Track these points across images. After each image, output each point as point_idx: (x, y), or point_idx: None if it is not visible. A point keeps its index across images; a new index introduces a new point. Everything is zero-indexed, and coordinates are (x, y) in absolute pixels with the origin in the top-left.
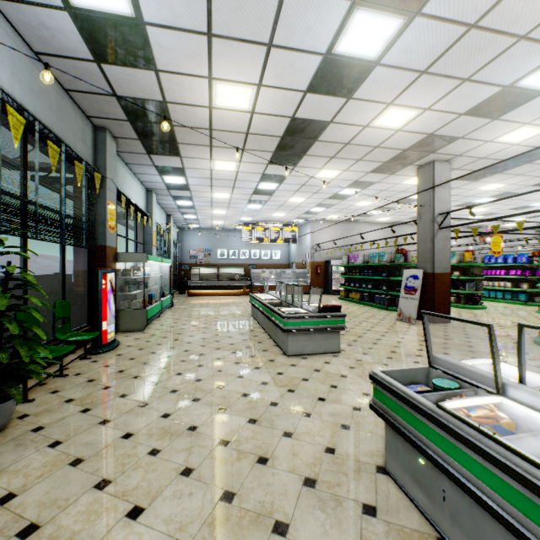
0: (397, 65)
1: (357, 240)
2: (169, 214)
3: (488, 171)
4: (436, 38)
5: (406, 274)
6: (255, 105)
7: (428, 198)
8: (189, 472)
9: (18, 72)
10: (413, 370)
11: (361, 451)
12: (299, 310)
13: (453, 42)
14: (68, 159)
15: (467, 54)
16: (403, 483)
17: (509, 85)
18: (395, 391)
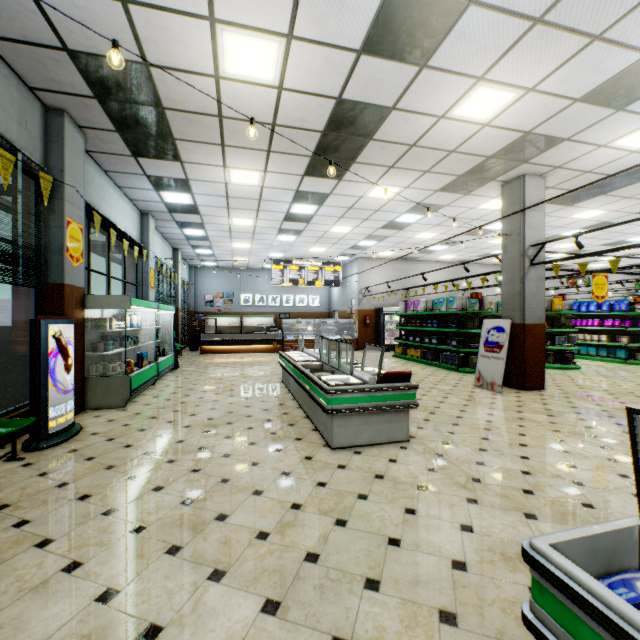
0: (502, 4)
1: (415, 283)
2: (175, 248)
3: (589, 192)
4: None
5: (486, 325)
6: (283, 74)
7: (516, 225)
8: None
9: None
10: (613, 535)
11: None
12: (348, 379)
13: None
14: None
15: None
16: None
17: None
18: (628, 633)
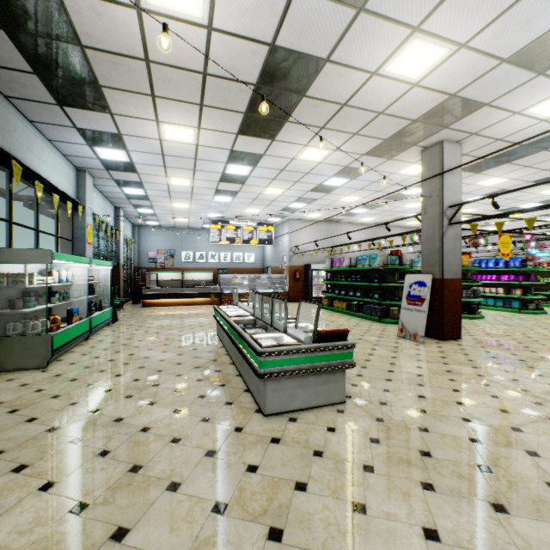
0: None
1: (339, 243)
2: (117, 207)
3: (496, 160)
4: None
5: (409, 280)
6: (212, 9)
7: (435, 187)
8: None
9: None
10: None
11: None
12: (281, 336)
13: None
14: None
15: None
16: None
17: None
18: None
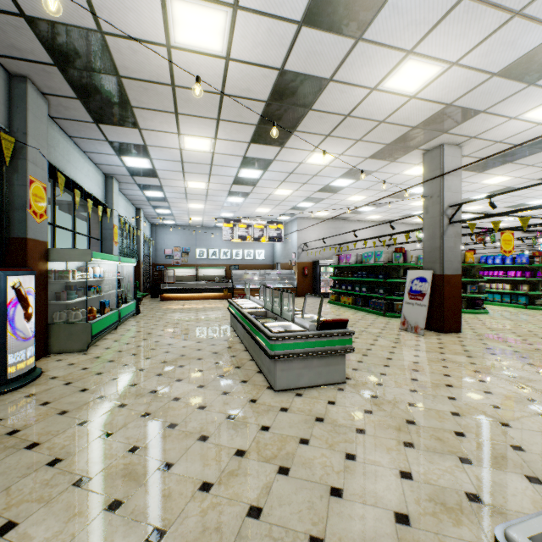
0: None
1: (346, 240)
2: (138, 208)
3: (498, 160)
4: None
5: (410, 276)
6: (230, 44)
7: (436, 188)
8: None
9: None
10: None
11: None
12: (289, 325)
13: None
14: None
15: None
16: None
17: None
18: None
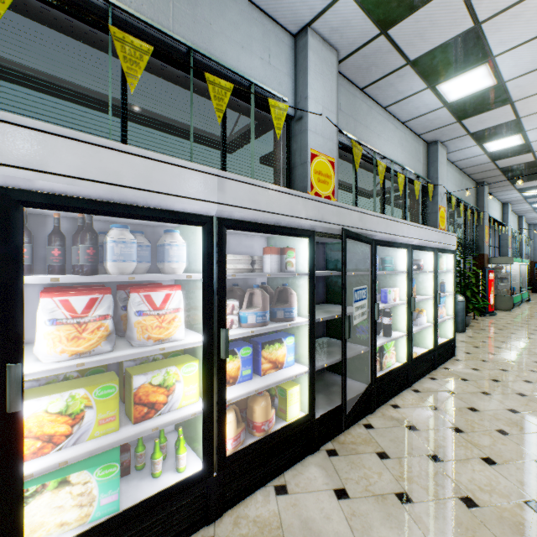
0: None
1: None
2: (519, 216)
3: None
4: None
5: None
6: None
7: None
8: None
9: (455, 183)
10: None
11: None
12: None
13: None
14: (466, 210)
15: None
16: None
17: None
18: None
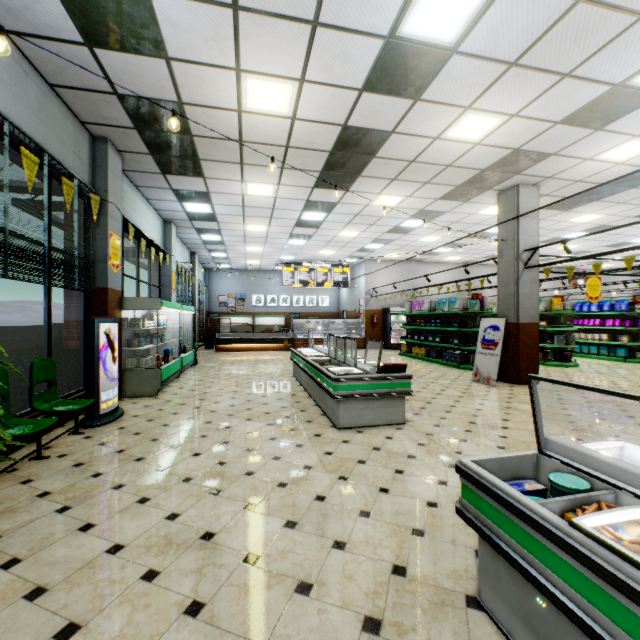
0: (480, 53)
1: (421, 284)
2: (193, 252)
3: (583, 198)
4: (532, 15)
5: (483, 324)
6: (296, 108)
7: (511, 231)
8: (197, 610)
9: None
10: (517, 459)
11: (442, 572)
12: (352, 370)
13: (554, 21)
14: (55, 176)
15: (571, 39)
16: (509, 627)
17: (620, 83)
18: (498, 494)
